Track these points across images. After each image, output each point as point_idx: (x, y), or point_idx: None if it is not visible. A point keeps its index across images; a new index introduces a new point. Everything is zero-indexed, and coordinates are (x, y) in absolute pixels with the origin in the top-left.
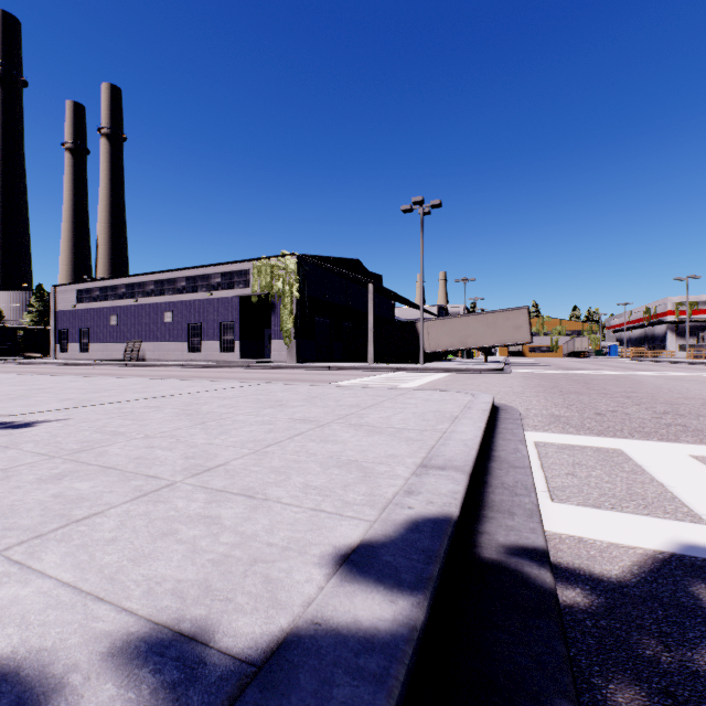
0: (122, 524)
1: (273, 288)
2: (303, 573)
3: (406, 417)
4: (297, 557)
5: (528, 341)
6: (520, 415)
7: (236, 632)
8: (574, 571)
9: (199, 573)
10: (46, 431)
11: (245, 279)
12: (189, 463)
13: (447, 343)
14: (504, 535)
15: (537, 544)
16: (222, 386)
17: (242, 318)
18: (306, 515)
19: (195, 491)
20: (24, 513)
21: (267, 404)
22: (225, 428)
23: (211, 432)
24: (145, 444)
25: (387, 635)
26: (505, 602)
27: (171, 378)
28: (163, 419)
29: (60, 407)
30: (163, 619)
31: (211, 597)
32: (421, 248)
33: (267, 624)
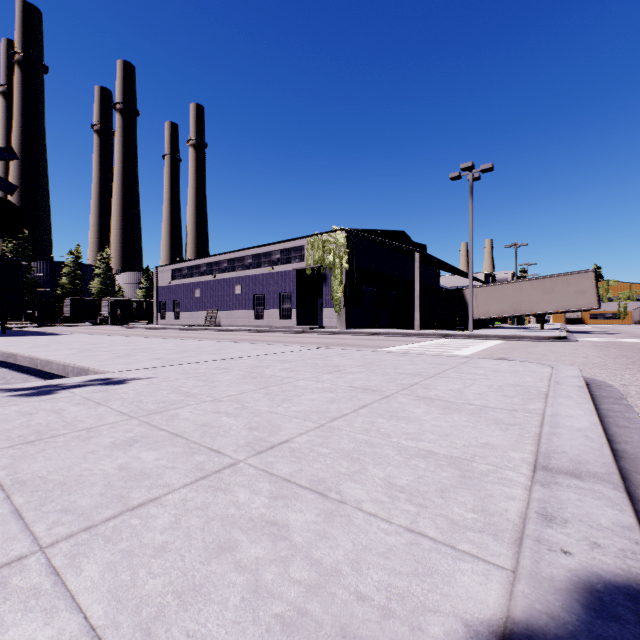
0: (176, 521)
1: (324, 261)
2: None
3: (481, 391)
4: (408, 639)
5: (595, 307)
6: (620, 393)
7: None
8: None
9: None
10: (134, 389)
11: (300, 254)
12: (252, 436)
13: (497, 310)
14: None
15: None
16: (282, 350)
17: (297, 289)
18: (401, 540)
19: (258, 477)
20: (87, 489)
21: (325, 369)
22: (287, 394)
23: (273, 399)
24: (212, 408)
25: None
26: None
27: (239, 342)
28: (231, 381)
29: (150, 366)
30: None
31: None
32: (471, 214)
33: None
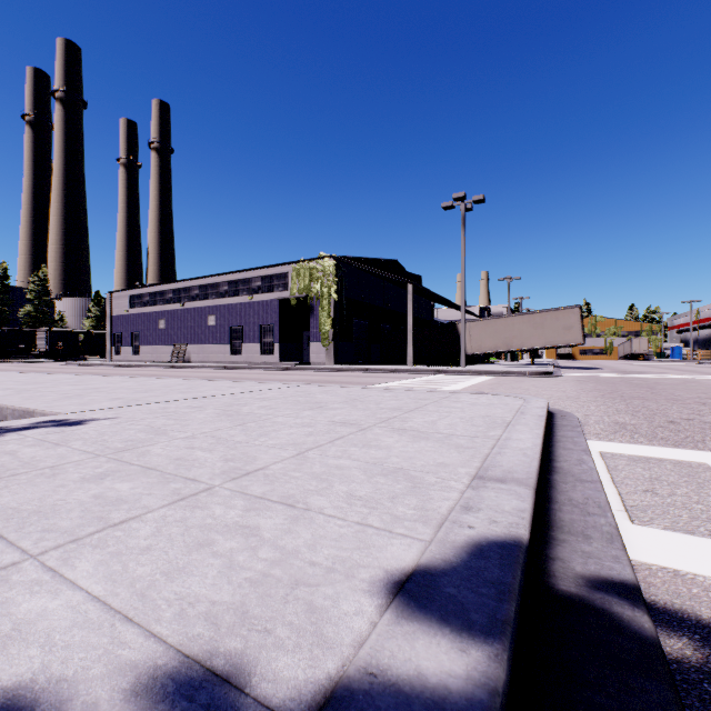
0: (158, 531)
1: (311, 290)
2: (352, 602)
3: (453, 422)
4: (343, 581)
5: (580, 342)
6: (578, 422)
7: (276, 676)
8: (675, 614)
9: (235, 594)
10: (95, 430)
11: (284, 282)
12: (228, 466)
13: (490, 345)
14: (581, 563)
15: (625, 577)
16: (262, 387)
17: (281, 320)
18: (351, 530)
19: (234, 497)
20: (65, 514)
21: (306, 406)
22: (265, 430)
23: (250, 434)
24: (185, 444)
25: (462, 700)
26: (596, 652)
27: (214, 379)
28: (205, 420)
29: (109, 406)
30: (194, 651)
31: (247, 626)
32: (463, 246)
33: (312, 668)
